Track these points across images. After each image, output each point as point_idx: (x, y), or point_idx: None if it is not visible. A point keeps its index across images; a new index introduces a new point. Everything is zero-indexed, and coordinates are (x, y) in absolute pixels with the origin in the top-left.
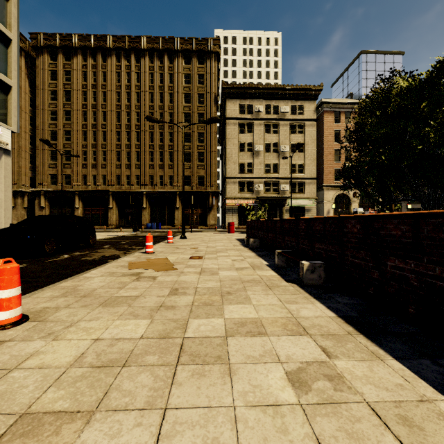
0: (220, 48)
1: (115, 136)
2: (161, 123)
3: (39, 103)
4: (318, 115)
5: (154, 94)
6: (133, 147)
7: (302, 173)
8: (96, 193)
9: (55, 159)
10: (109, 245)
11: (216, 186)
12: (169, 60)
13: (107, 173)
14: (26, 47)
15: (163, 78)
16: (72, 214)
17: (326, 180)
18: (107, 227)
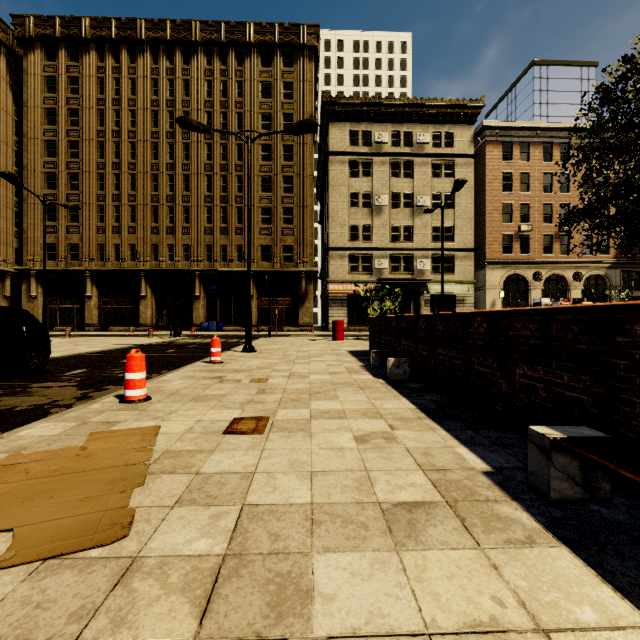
0: (318, 40)
1: (150, 182)
2: (208, 131)
3: (29, 128)
4: (476, 149)
5: (213, 114)
6: (179, 199)
7: (450, 242)
8: (119, 274)
9: (54, 219)
10: (86, 368)
11: (313, 262)
12: (237, 59)
13: (137, 242)
14: (7, 40)
15: (227, 88)
16: (81, 307)
17: (489, 253)
18: (138, 328)
